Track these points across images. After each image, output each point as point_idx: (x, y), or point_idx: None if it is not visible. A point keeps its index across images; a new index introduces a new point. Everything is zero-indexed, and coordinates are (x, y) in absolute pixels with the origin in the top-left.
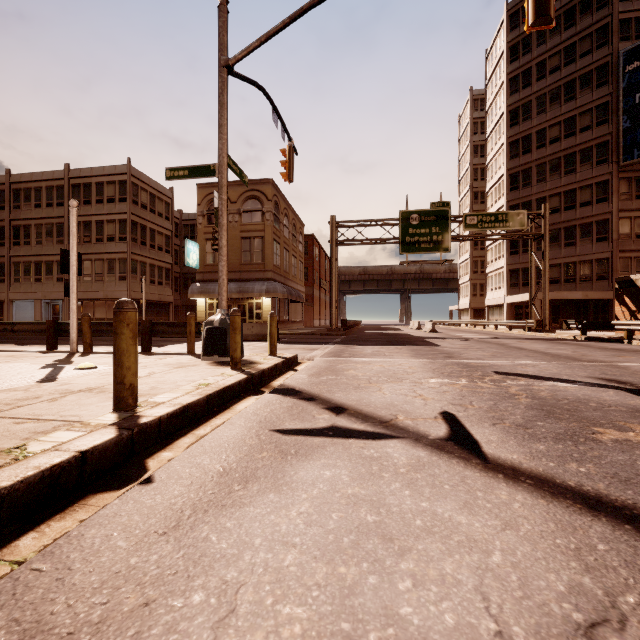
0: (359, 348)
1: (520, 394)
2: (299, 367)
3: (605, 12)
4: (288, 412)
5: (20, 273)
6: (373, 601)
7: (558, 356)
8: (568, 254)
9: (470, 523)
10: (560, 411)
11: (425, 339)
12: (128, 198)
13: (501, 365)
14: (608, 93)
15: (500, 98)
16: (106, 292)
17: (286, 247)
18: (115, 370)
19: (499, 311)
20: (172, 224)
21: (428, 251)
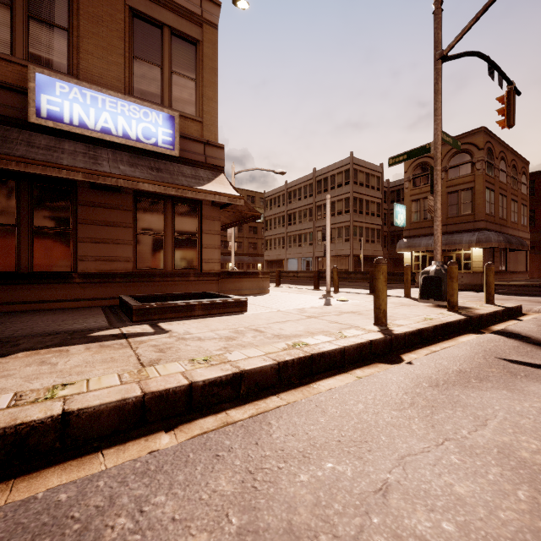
0: None
1: None
2: (523, 317)
3: None
4: (514, 349)
5: (291, 242)
6: None
7: None
8: None
9: None
10: None
11: None
12: (350, 181)
13: None
14: None
15: None
16: (336, 251)
17: (502, 193)
18: (375, 300)
19: None
20: (381, 193)
21: None
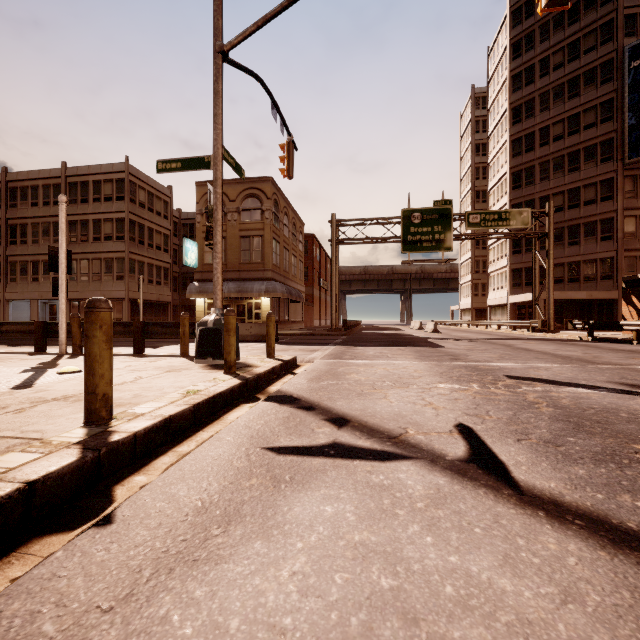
0: (361, 349)
1: (540, 402)
2: (298, 370)
3: (610, 7)
4: (284, 424)
5: (16, 273)
6: None
7: (569, 358)
8: (572, 253)
9: (517, 591)
10: (590, 423)
11: (428, 340)
12: (126, 196)
13: (512, 368)
14: (613, 90)
15: (502, 95)
16: (103, 292)
17: (286, 246)
18: (86, 378)
19: (501, 311)
20: (171, 223)
21: (430, 250)
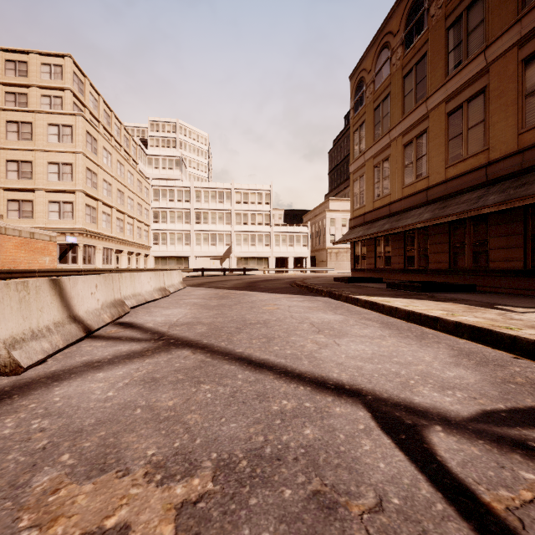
0: None
1: None
2: None
3: None
4: None
5: None
6: (372, 346)
7: None
8: None
9: (356, 362)
10: None
11: None
12: None
13: None
14: None
15: None
16: None
17: None
18: None
19: None
20: None
21: None
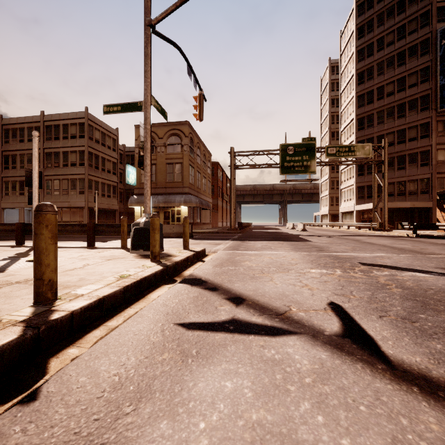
0: (251, 243)
1: (390, 284)
2: (206, 258)
3: (427, 2)
4: (193, 303)
5: (9, 189)
6: None
7: (403, 249)
8: (400, 175)
9: None
10: (433, 302)
11: (299, 236)
12: (85, 135)
13: (363, 257)
14: (429, 60)
15: (351, 64)
16: (70, 202)
17: (198, 170)
18: (35, 267)
19: (350, 216)
20: (117, 154)
21: (300, 173)
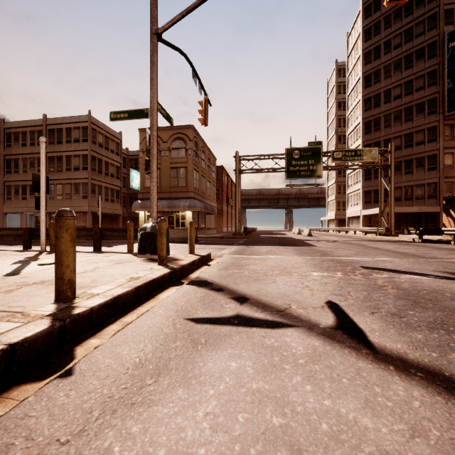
0: (256, 248)
1: (386, 285)
2: (211, 262)
3: (434, 4)
4: (201, 301)
5: (11, 193)
6: None
7: (406, 254)
8: (407, 179)
9: (376, 428)
10: (424, 301)
11: (304, 241)
12: (89, 139)
13: (365, 261)
14: (436, 63)
15: (357, 67)
16: (73, 207)
17: (203, 174)
18: (56, 268)
19: (357, 221)
20: (121, 158)
21: (306, 177)
